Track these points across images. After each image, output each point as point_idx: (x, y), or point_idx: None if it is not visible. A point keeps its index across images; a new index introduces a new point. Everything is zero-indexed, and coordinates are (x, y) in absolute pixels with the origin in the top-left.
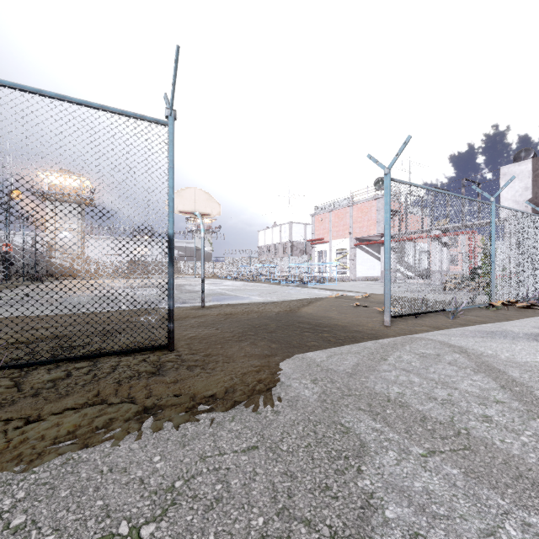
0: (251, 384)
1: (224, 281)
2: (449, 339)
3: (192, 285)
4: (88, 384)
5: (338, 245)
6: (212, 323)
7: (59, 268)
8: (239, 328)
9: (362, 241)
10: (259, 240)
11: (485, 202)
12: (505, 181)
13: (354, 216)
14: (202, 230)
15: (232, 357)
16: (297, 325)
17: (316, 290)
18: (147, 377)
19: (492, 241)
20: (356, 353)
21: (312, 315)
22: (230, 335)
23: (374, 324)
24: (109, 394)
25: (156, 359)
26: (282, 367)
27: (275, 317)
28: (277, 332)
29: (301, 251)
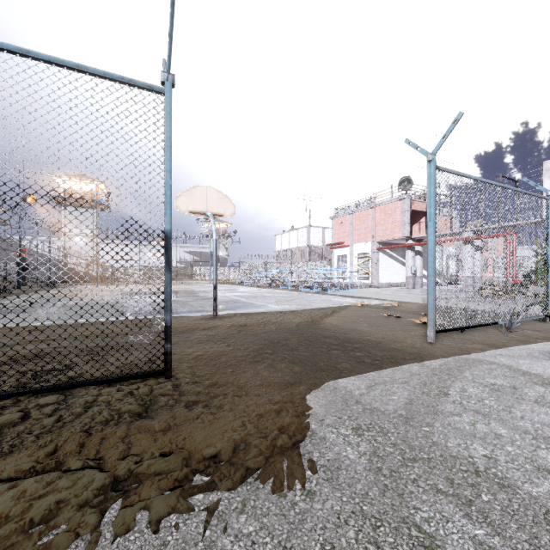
0: (270, 435)
1: (239, 287)
2: (517, 363)
3: (206, 292)
4: (46, 433)
5: (360, 249)
6: (223, 338)
7: (74, 273)
8: (254, 343)
9: (385, 245)
10: (276, 245)
11: (541, 196)
12: (549, 177)
13: (376, 219)
14: (214, 231)
15: (244, 387)
16: (322, 340)
17: (338, 298)
18: (129, 422)
19: (549, 242)
20: (403, 382)
21: (338, 327)
22: (243, 354)
23: (414, 340)
24: (69, 452)
25: (146, 391)
26: (310, 404)
27: (296, 330)
28: (299, 349)
29: (320, 256)
